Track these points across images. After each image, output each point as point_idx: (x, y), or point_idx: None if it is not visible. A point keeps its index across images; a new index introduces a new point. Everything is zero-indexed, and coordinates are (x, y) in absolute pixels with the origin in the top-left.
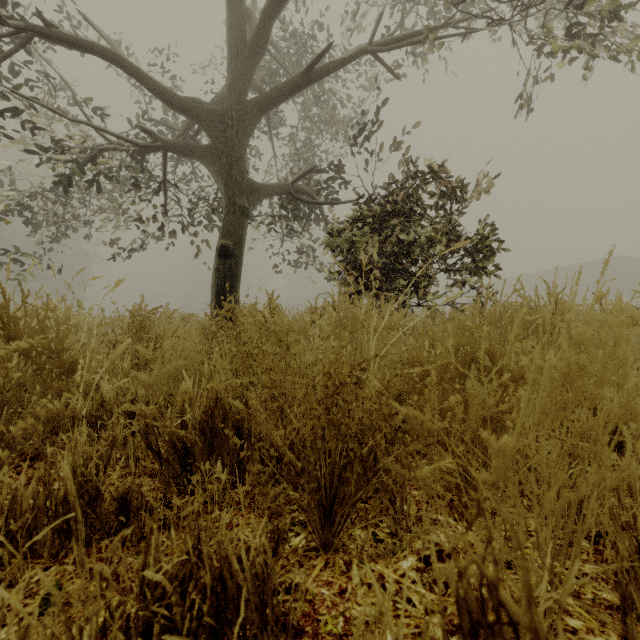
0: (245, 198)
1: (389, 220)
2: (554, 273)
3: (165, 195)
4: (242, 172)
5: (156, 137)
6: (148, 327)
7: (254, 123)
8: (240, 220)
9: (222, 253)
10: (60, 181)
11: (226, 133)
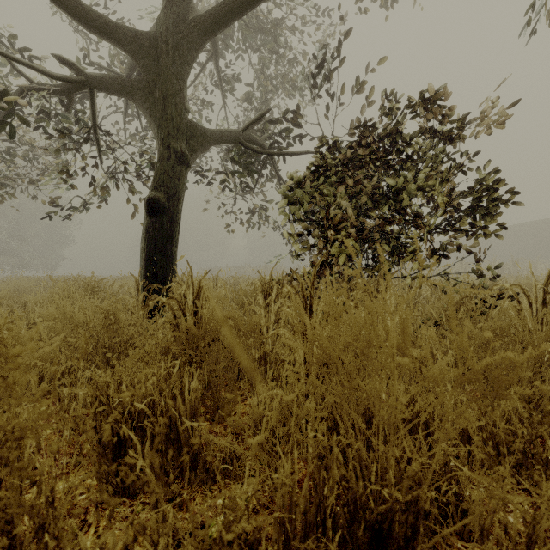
0: (184, 142)
1: (365, 166)
2: None
3: (97, 144)
4: (180, 110)
5: (78, 70)
6: None
7: (195, 49)
8: (176, 168)
9: (150, 208)
10: None
11: (159, 60)
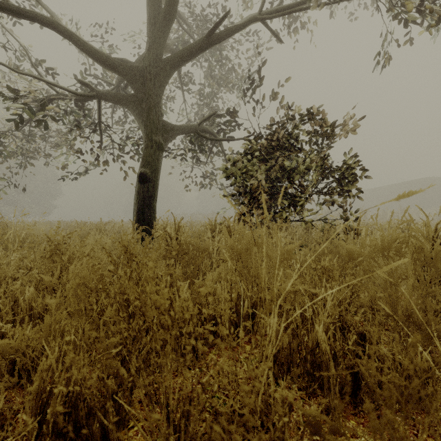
0: (160, 135)
1: (274, 153)
2: (385, 189)
3: (101, 133)
4: (158, 115)
5: (92, 88)
6: (62, 251)
7: (167, 77)
8: (156, 153)
9: (141, 179)
10: (18, 122)
11: (145, 84)
